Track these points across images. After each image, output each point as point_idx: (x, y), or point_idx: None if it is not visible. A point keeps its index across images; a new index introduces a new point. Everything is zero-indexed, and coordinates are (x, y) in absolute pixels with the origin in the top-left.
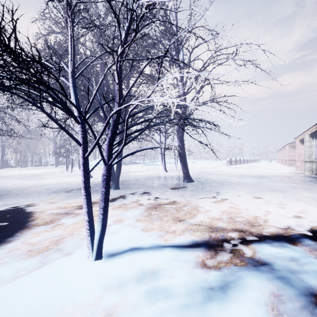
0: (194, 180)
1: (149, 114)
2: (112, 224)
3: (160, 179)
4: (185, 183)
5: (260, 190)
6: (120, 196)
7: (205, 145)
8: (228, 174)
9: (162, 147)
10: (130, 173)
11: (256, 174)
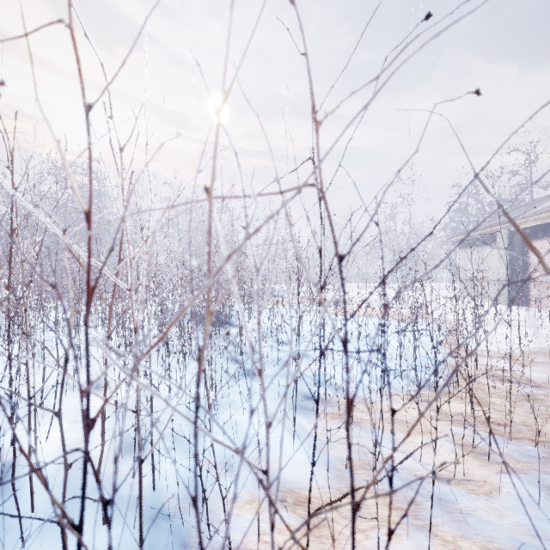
0: None
1: None
2: None
3: None
4: None
5: None
6: None
7: None
8: None
9: None
10: None
11: None
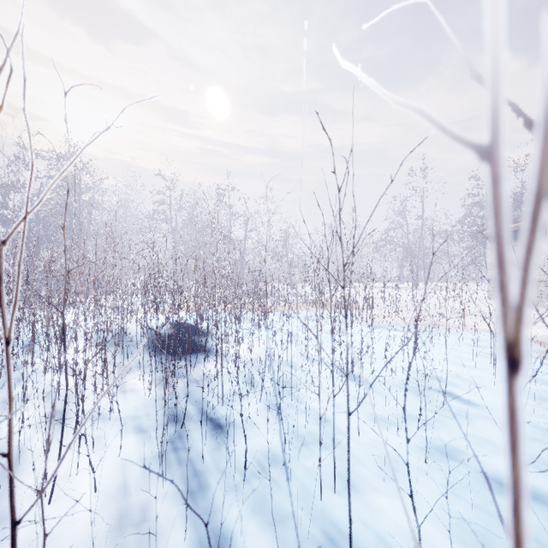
0: None
1: None
2: None
3: None
4: None
5: None
6: None
7: None
8: None
9: None
10: None
11: None
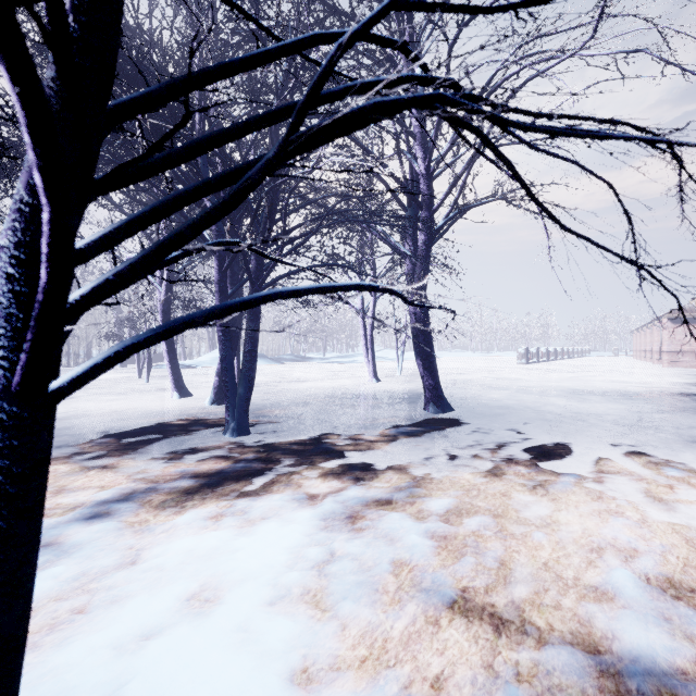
0: (451, 404)
1: (334, 223)
2: (165, 625)
3: (363, 402)
4: (432, 413)
5: (656, 442)
6: (244, 462)
7: (642, 269)
8: (533, 388)
9: (384, 286)
10: (288, 383)
11: (605, 387)
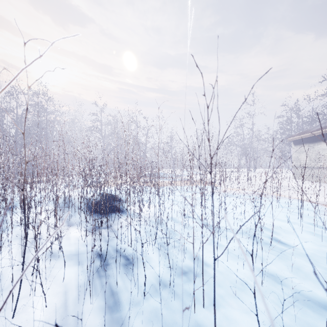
0: None
1: None
2: None
3: None
4: None
5: None
6: None
7: None
8: None
9: None
10: None
11: None
